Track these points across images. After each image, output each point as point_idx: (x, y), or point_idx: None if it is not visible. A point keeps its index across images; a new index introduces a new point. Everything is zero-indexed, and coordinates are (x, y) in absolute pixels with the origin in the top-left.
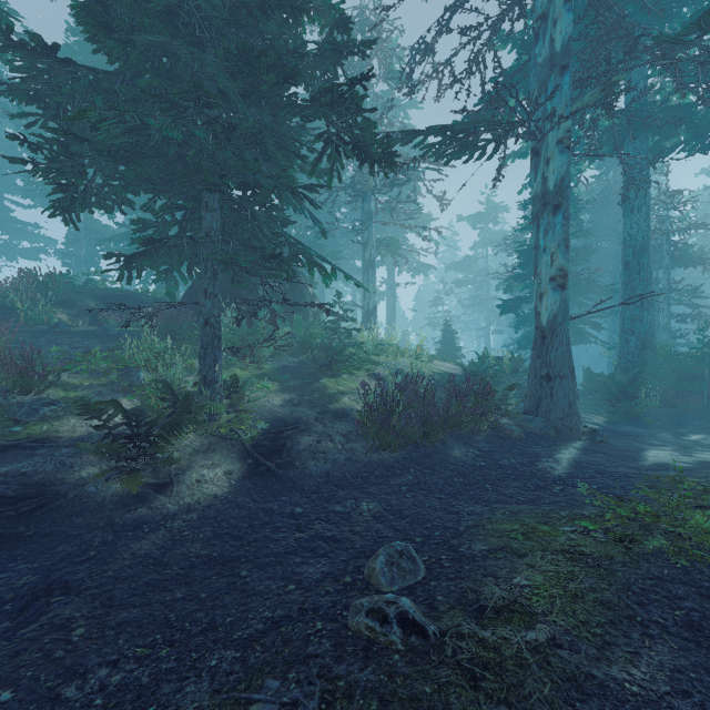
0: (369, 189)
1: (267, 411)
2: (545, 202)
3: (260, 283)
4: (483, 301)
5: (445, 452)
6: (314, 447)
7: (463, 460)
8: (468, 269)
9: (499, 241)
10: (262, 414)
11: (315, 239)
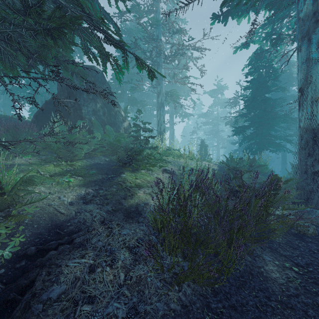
0: (161, 61)
1: (49, 213)
2: (316, 19)
3: (83, 104)
4: (216, 132)
5: (259, 269)
6: (80, 288)
7: (293, 292)
8: (208, 117)
9: (224, 103)
10: (38, 219)
11: (130, 91)
